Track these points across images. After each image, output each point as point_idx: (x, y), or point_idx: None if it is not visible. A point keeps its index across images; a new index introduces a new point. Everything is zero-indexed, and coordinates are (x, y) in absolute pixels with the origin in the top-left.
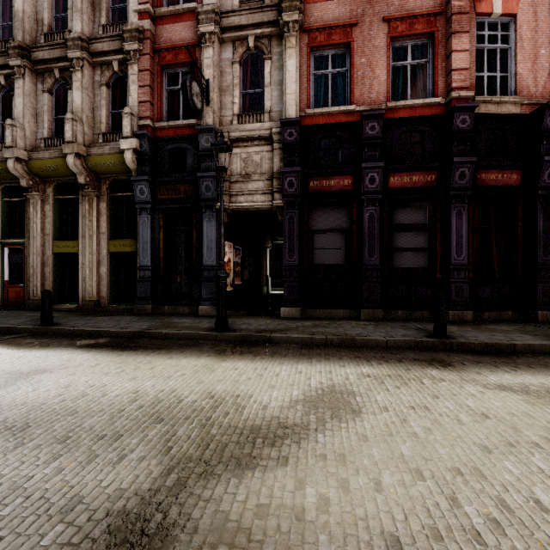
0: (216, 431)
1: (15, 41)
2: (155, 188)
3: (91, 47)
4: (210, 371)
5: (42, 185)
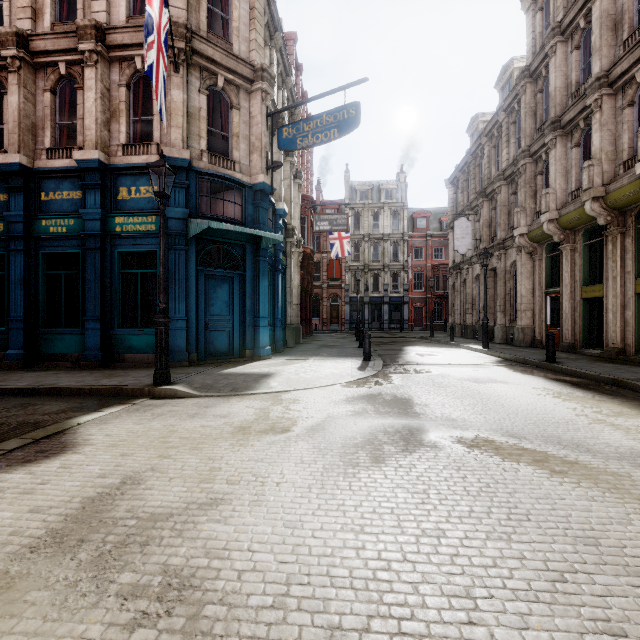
0: (530, 427)
1: (548, 121)
2: None
3: (609, 78)
4: (609, 415)
5: (572, 235)
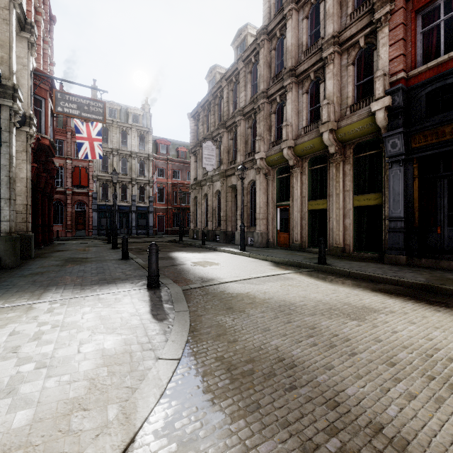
0: None
1: (287, 68)
2: (409, 138)
3: (340, 39)
4: None
5: (300, 162)
